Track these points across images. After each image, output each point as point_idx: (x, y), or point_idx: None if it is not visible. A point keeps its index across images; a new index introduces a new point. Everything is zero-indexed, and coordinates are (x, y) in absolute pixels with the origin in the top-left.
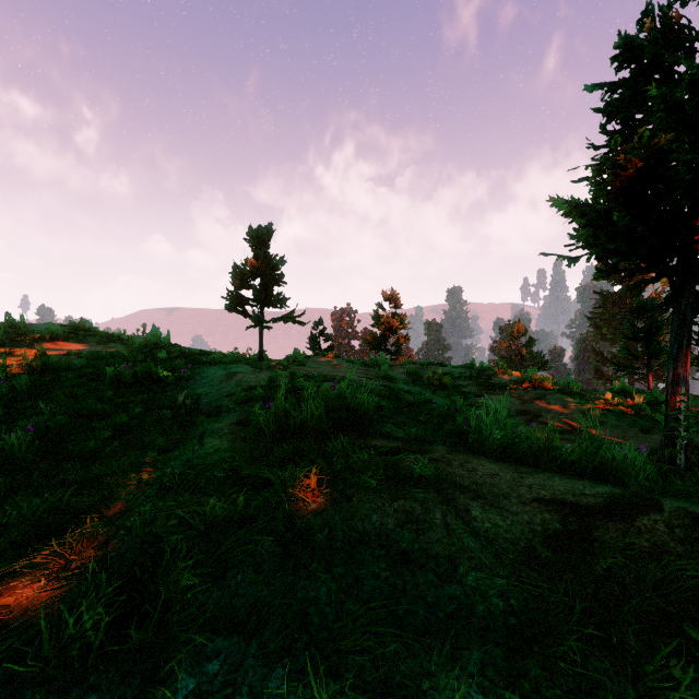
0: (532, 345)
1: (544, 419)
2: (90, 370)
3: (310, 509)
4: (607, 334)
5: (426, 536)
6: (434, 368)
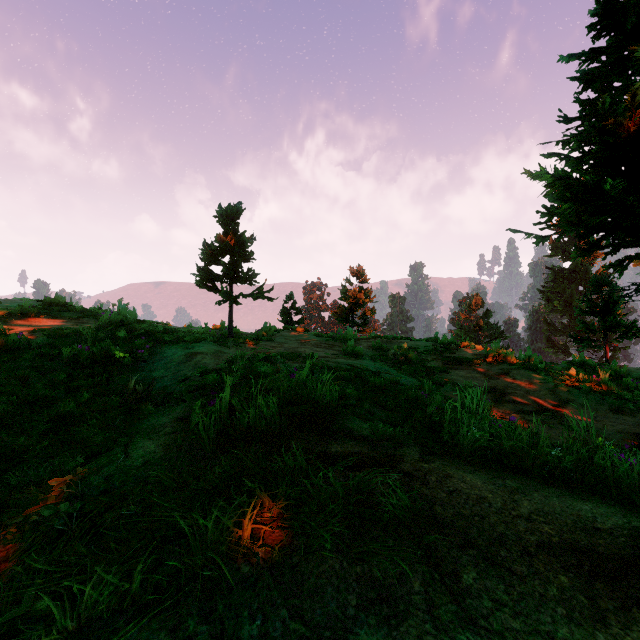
0: (489, 317)
1: (511, 398)
2: (48, 350)
3: (240, 577)
4: (558, 307)
5: (402, 631)
6: (399, 342)
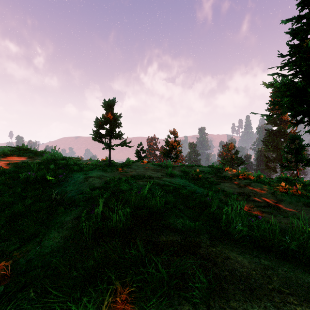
0: (237, 154)
1: (252, 198)
2: (14, 174)
3: None
4: (271, 149)
5: None
6: (194, 168)
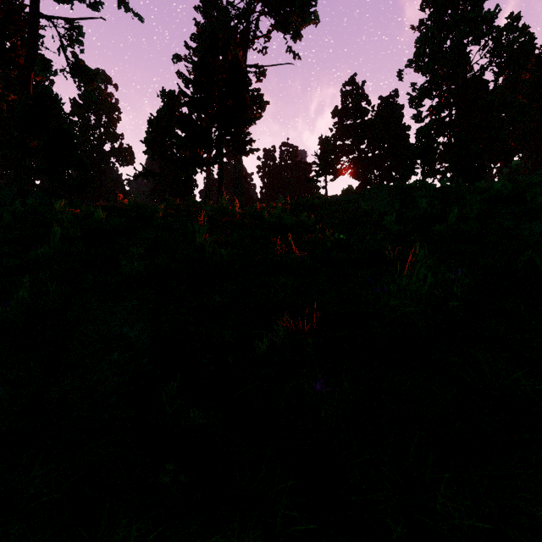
0: None
1: None
2: None
3: None
4: None
5: None
6: None
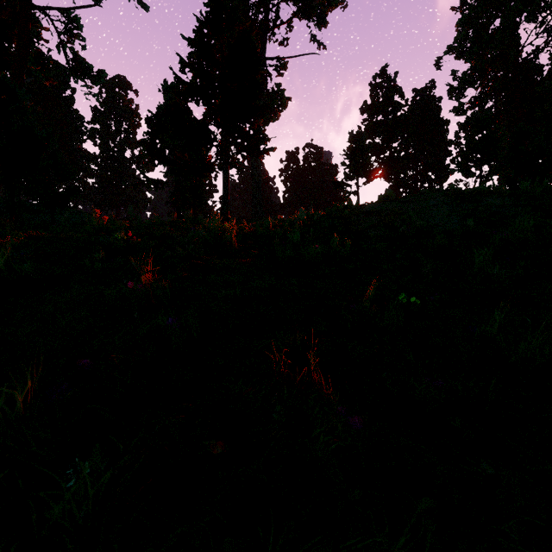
0: None
1: None
2: None
3: None
4: None
5: None
6: None
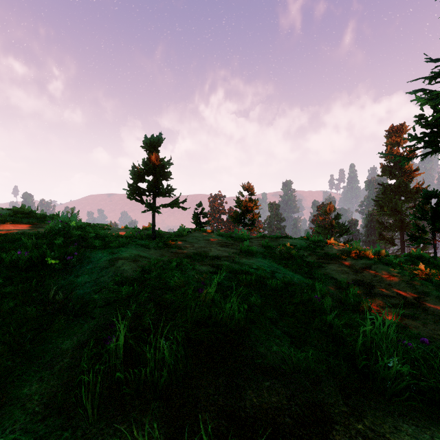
0: (339, 218)
1: (379, 291)
2: None
3: None
4: (387, 211)
5: None
6: (281, 240)
